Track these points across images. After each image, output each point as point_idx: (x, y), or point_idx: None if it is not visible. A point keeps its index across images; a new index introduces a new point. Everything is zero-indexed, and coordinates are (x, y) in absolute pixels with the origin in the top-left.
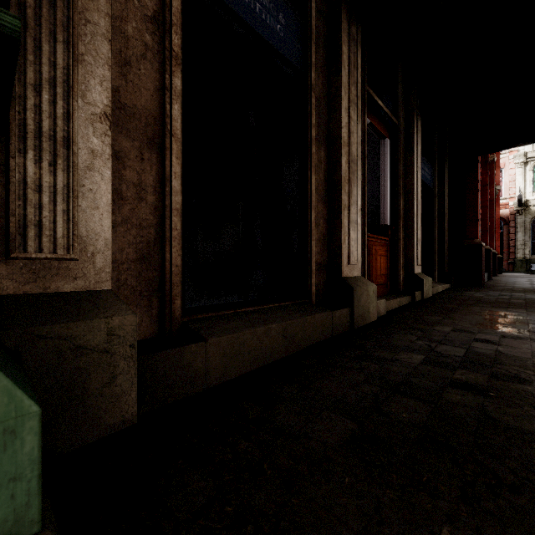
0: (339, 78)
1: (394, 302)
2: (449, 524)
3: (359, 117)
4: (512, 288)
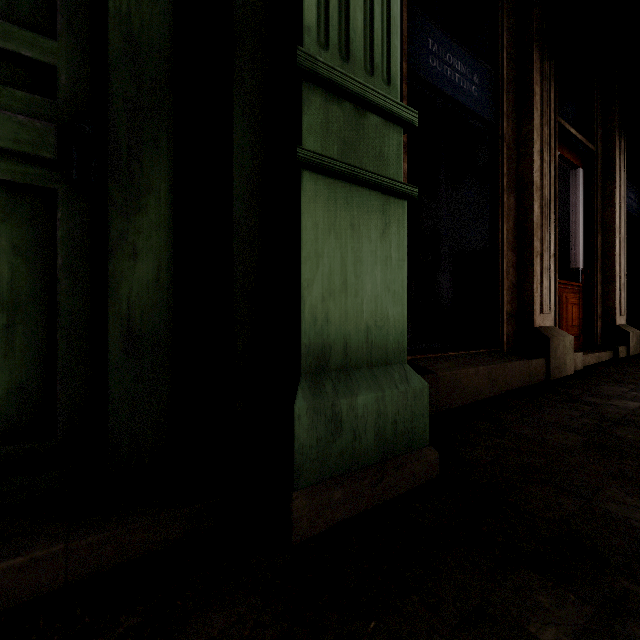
0: (531, 122)
1: (592, 356)
2: None
3: (552, 156)
4: None
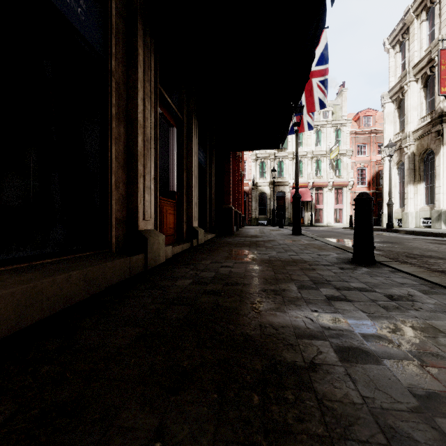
0: (136, 73)
1: (179, 247)
2: (188, 359)
3: (153, 108)
4: (246, 235)
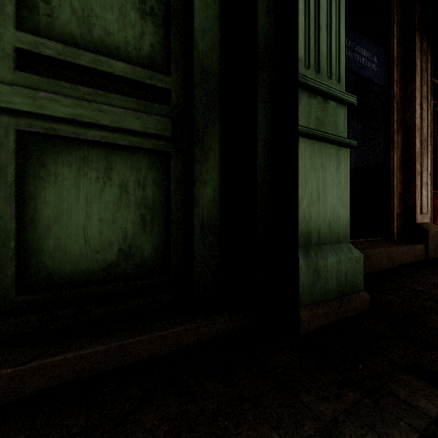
0: (414, 84)
1: None
2: None
3: (429, 106)
4: None
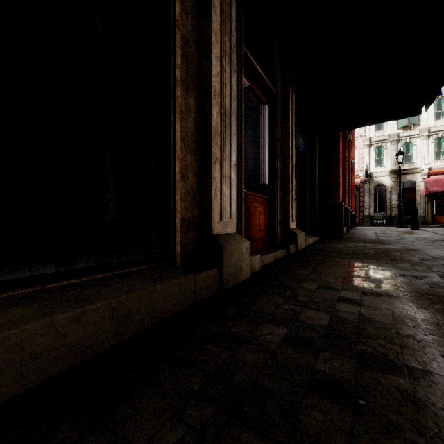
0: (210, 23)
1: (271, 256)
2: None
3: (234, 71)
4: (364, 240)
